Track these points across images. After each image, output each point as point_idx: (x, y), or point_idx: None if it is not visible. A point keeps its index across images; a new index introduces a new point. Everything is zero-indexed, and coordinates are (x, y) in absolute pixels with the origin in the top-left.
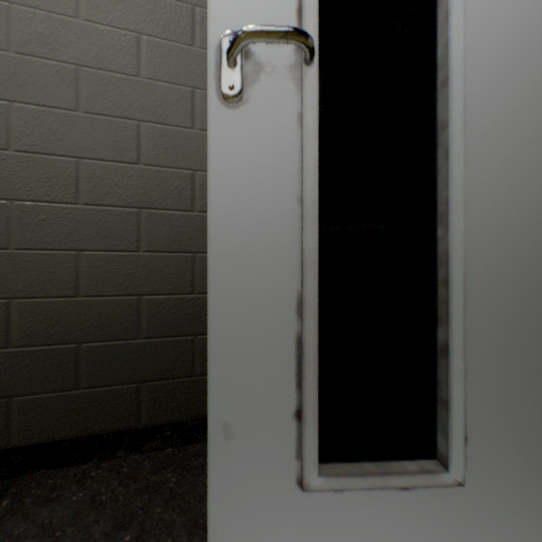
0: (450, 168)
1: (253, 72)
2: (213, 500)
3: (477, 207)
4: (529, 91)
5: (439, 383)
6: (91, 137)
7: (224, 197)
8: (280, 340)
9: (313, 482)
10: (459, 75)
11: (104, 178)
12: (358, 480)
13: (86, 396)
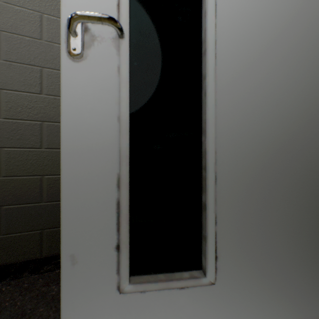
0: (207, 102)
1: (90, 40)
2: (64, 302)
3: (223, 125)
4: (252, 60)
5: (202, 226)
6: (8, 76)
7: (71, 116)
8: (107, 203)
9: (126, 287)
10: (212, 49)
11: (18, 102)
12: (153, 285)
13: (5, 239)
